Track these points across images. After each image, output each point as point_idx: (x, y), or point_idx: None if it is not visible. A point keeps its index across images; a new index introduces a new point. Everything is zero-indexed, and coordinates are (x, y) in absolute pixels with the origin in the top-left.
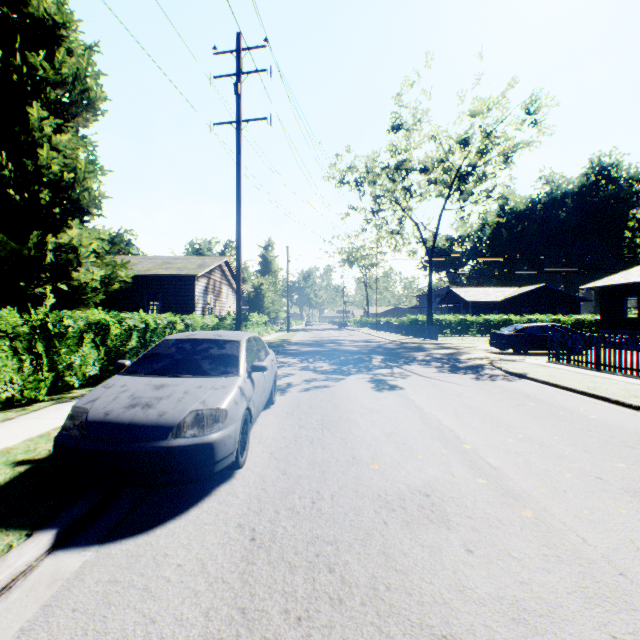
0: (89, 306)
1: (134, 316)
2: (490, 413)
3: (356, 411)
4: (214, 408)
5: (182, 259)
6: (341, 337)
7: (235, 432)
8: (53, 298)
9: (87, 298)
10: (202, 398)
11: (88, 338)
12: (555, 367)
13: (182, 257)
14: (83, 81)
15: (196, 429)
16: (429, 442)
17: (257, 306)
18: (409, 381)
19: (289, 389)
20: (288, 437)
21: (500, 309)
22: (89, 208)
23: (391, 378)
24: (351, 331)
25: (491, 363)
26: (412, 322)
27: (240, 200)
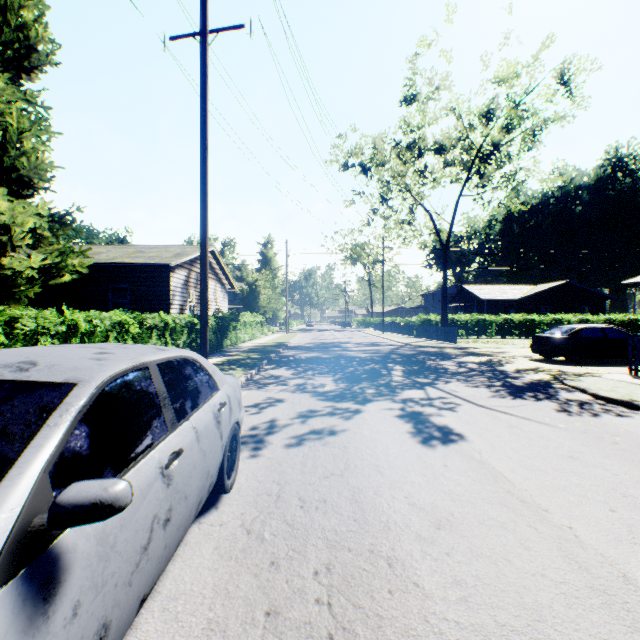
0: (21, 302)
1: (43, 314)
2: None
3: (404, 523)
4: None
5: (159, 248)
6: (345, 339)
7: None
8: None
9: (18, 291)
10: None
11: None
12: None
13: (160, 246)
14: (18, 13)
15: None
16: None
17: (251, 304)
18: (464, 417)
19: (270, 438)
20: None
21: (518, 308)
22: (30, 178)
23: (432, 410)
24: (355, 332)
25: (556, 379)
26: (424, 322)
27: (206, 145)
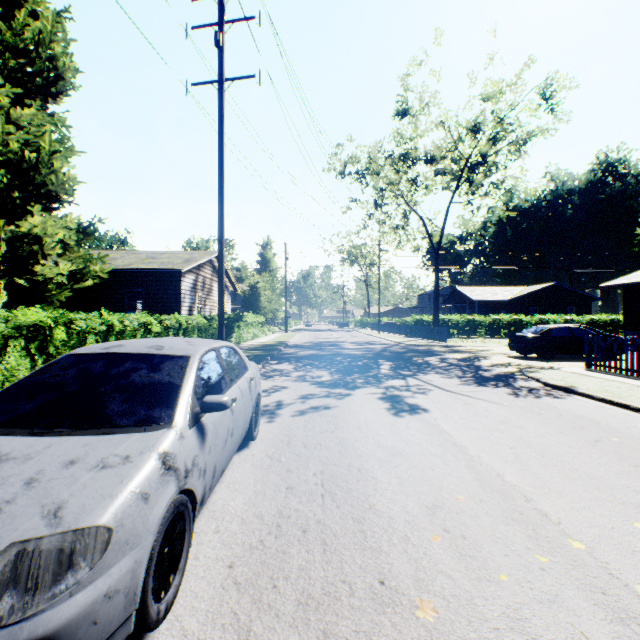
0: (53, 305)
1: (90, 316)
2: (568, 458)
3: (372, 454)
4: (74, 529)
5: (169, 254)
6: (342, 338)
7: (132, 572)
8: (11, 295)
9: (51, 295)
10: (57, 499)
11: (18, 345)
12: (602, 377)
13: (169, 252)
14: (48, 47)
15: (13, 596)
16: (505, 531)
17: (253, 305)
18: (432, 398)
19: (279, 411)
20: (266, 517)
21: (508, 309)
22: (57, 193)
23: (408, 393)
24: (352, 332)
25: (520, 371)
26: (417, 322)
27: (222, 175)
